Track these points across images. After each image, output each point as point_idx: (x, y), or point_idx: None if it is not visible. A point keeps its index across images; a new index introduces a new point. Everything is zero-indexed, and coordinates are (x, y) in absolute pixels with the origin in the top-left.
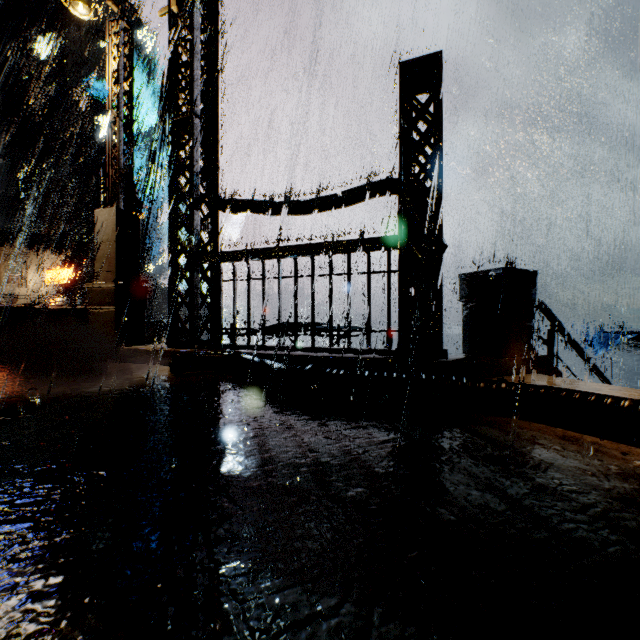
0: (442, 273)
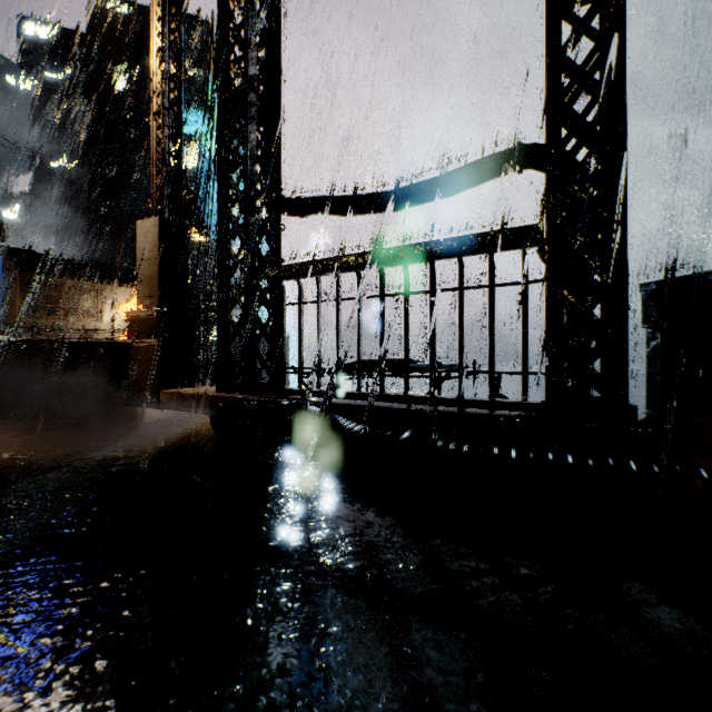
0: (626, 278)
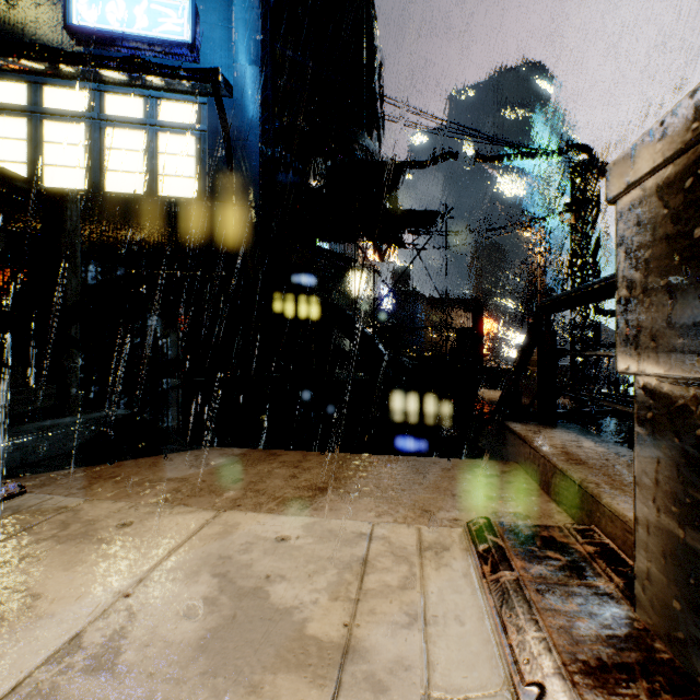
0: None
